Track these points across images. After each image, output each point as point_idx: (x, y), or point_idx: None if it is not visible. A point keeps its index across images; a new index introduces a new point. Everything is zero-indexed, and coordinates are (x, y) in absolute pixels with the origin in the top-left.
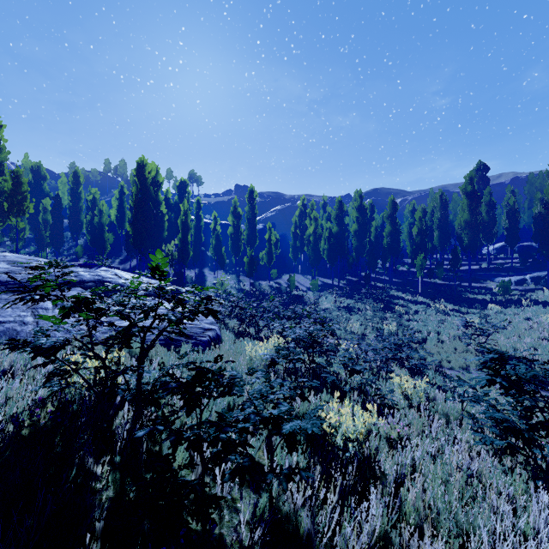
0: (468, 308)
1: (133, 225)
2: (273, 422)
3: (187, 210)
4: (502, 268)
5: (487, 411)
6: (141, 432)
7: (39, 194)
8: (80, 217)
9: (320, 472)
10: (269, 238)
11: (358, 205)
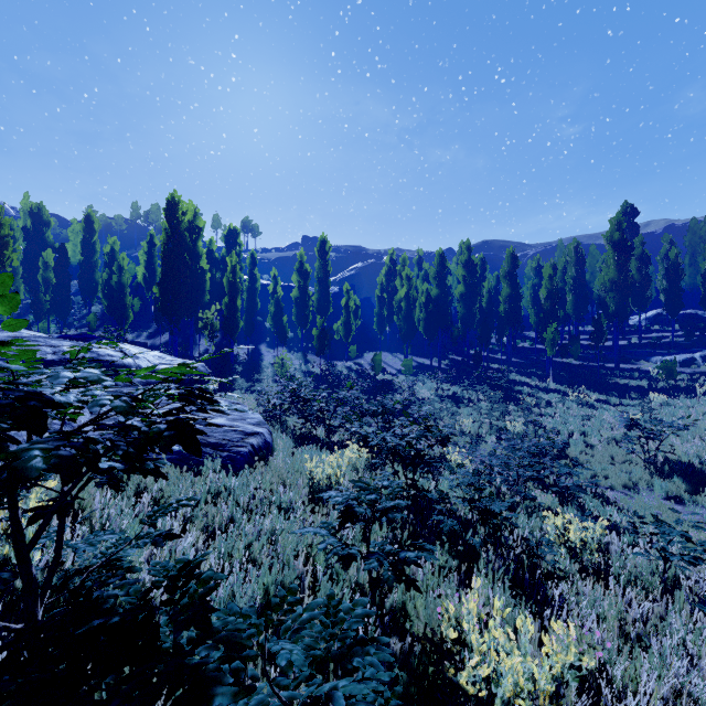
0: (620, 398)
1: (161, 284)
2: None
3: (236, 265)
4: (659, 344)
5: None
6: None
7: (39, 245)
8: (94, 276)
9: None
10: (347, 303)
11: (465, 260)
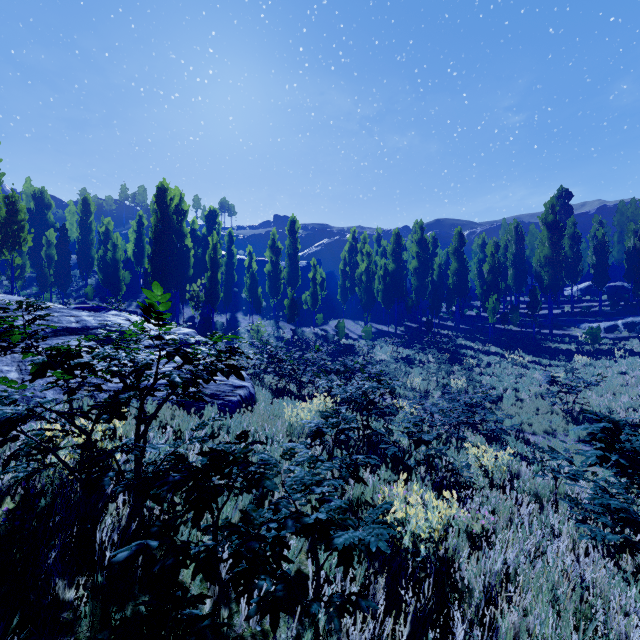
0: (550, 360)
1: (152, 261)
2: (319, 529)
3: (216, 244)
4: (588, 313)
5: (596, 496)
6: (122, 553)
7: (42, 225)
8: (90, 252)
9: (383, 587)
10: (314, 276)
11: (418, 238)
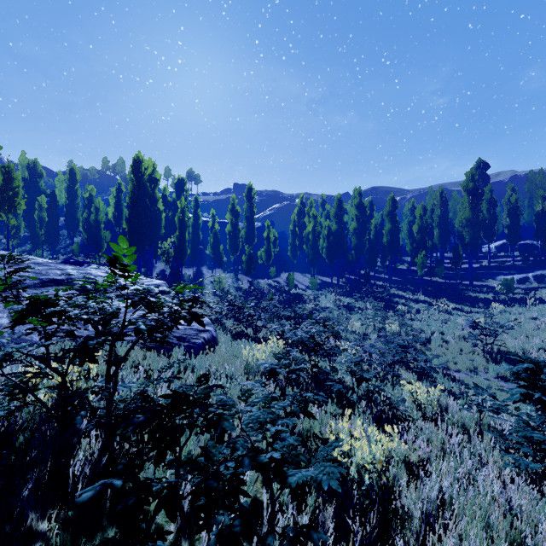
0: (471, 307)
1: (129, 222)
2: (274, 466)
3: (184, 207)
4: (503, 267)
5: (520, 429)
6: (87, 493)
7: (35, 191)
8: (76, 215)
9: (332, 514)
10: (268, 236)
11: (357, 203)
